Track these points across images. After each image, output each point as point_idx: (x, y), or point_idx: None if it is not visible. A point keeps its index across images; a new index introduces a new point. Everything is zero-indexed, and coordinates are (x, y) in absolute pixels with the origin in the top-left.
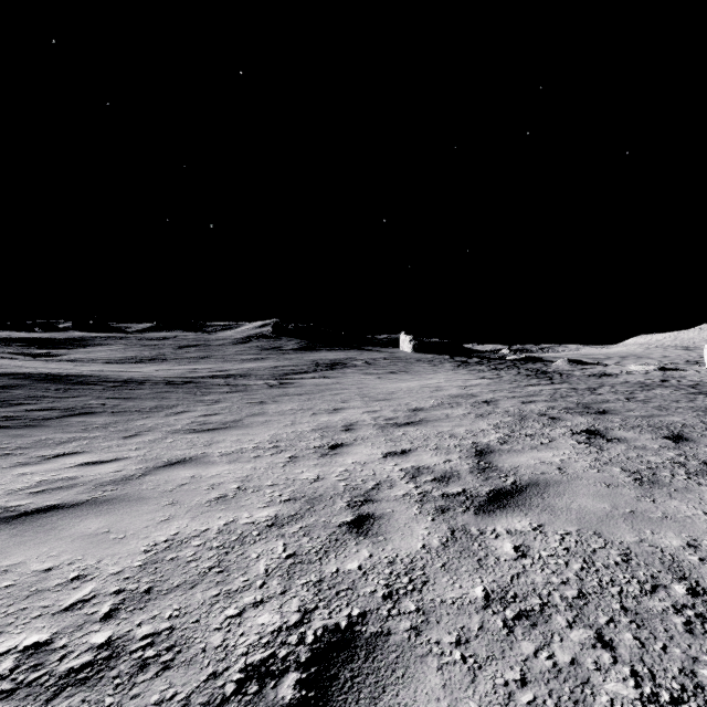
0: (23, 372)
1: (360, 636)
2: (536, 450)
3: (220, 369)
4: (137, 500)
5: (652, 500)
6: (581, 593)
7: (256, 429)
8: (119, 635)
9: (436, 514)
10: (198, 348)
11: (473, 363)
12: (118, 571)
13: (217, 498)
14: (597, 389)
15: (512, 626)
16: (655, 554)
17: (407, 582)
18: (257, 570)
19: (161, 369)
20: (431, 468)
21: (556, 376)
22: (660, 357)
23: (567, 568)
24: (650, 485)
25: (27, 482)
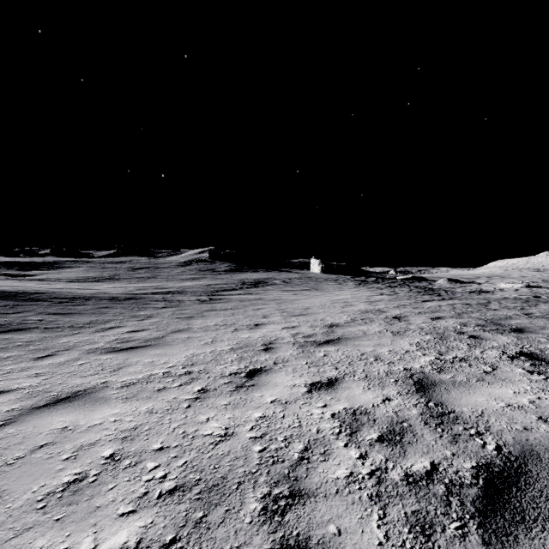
0: None
1: None
2: (486, 382)
3: (163, 287)
4: None
5: None
6: None
7: (176, 347)
8: None
9: (417, 543)
10: (148, 270)
11: (371, 282)
12: None
13: (66, 485)
14: (488, 304)
15: None
16: None
17: None
18: None
19: (114, 287)
20: (370, 414)
21: (442, 292)
22: (519, 277)
23: None
24: None
25: None
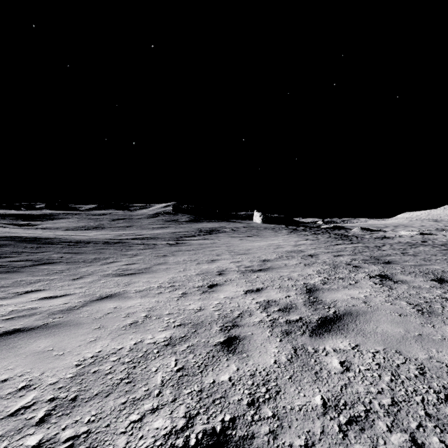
0: (11, 236)
1: (231, 440)
2: (347, 288)
3: (138, 234)
4: (75, 325)
5: (432, 326)
6: (394, 401)
7: (160, 273)
8: (48, 438)
9: (283, 336)
10: (125, 220)
11: (300, 230)
12: (55, 382)
13: (130, 324)
14: (381, 247)
15: (345, 431)
16: (442, 368)
17: (264, 392)
18: (155, 381)
19: (101, 234)
20: (277, 302)
21: (354, 238)
22: (419, 226)
23: (380, 380)
24: (428, 314)
25: (2, 311)
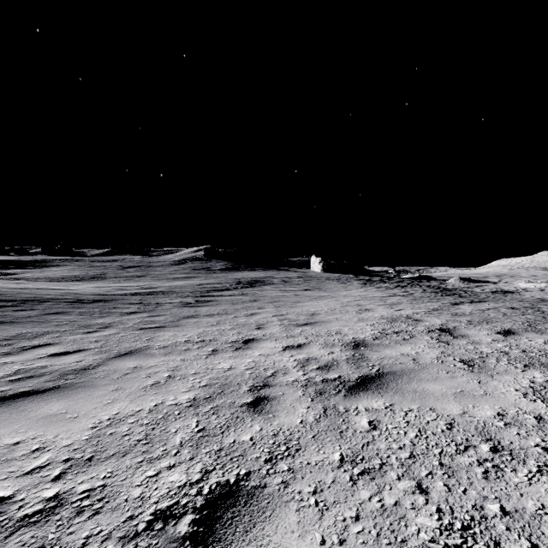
0: None
1: None
2: None
3: (149, 286)
4: None
5: None
6: None
7: (96, 395)
8: None
9: None
10: (139, 268)
11: (377, 281)
12: None
13: None
14: (540, 309)
15: None
16: None
17: None
18: None
19: (94, 286)
20: None
21: (462, 293)
22: (530, 276)
23: None
24: None
25: None
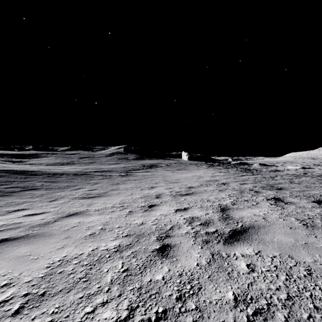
0: (6, 169)
1: None
2: (250, 208)
3: (99, 168)
4: (49, 236)
5: (315, 237)
6: (289, 296)
7: (114, 197)
8: None
9: (203, 244)
10: (89, 158)
11: (216, 165)
12: (29, 280)
13: (90, 235)
14: (274, 177)
15: (252, 321)
16: None
17: (189, 288)
18: (106, 280)
19: (72, 168)
20: (199, 218)
21: (254, 171)
22: (301, 162)
23: (278, 279)
24: (312, 228)
25: None
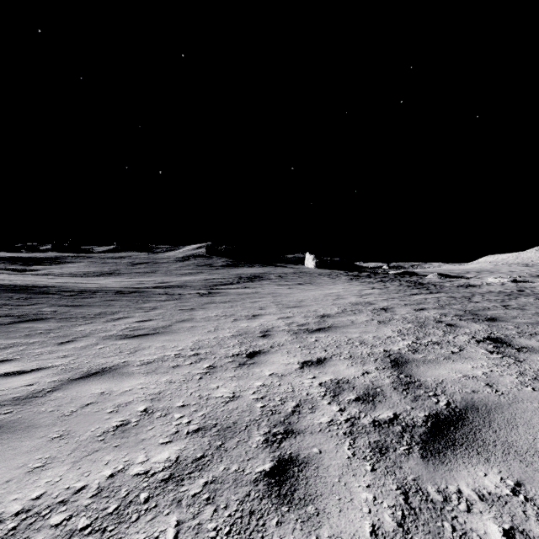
0: None
1: None
2: (451, 360)
3: (163, 281)
4: (23, 431)
5: None
6: None
7: (182, 334)
8: None
9: (375, 457)
10: (147, 265)
11: (363, 277)
12: None
13: (115, 427)
14: (471, 297)
15: None
16: None
17: None
18: None
19: (116, 281)
20: (351, 383)
21: (431, 286)
22: (507, 272)
23: None
24: None
25: None
